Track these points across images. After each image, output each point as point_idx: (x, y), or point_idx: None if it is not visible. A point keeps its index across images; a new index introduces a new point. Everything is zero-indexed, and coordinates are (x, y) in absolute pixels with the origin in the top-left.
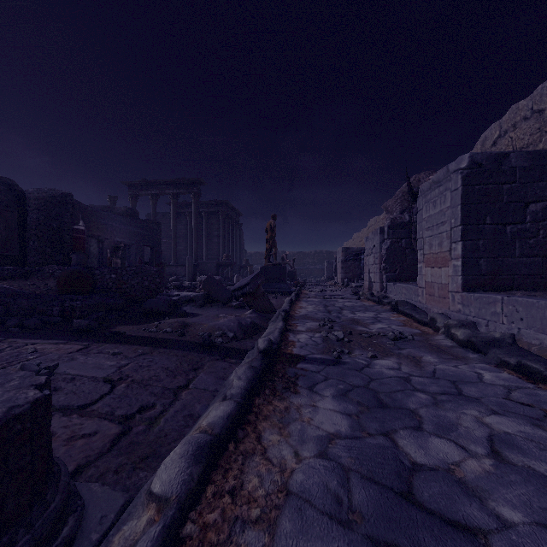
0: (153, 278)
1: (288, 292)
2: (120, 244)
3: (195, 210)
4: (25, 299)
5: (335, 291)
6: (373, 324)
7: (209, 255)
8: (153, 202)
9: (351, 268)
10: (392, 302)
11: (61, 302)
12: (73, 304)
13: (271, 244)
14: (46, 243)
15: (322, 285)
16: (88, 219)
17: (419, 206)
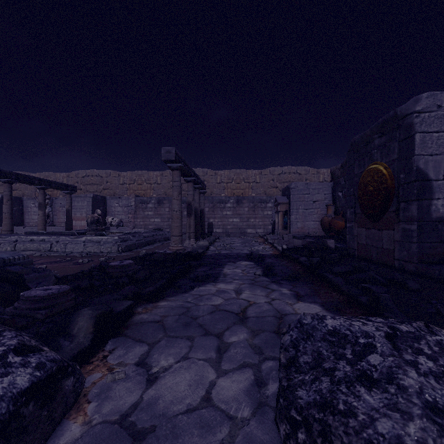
0: None
1: None
2: None
3: None
4: None
5: None
6: None
7: None
8: None
9: None
10: None
11: None
12: None
13: None
14: None
15: None
16: None
17: None
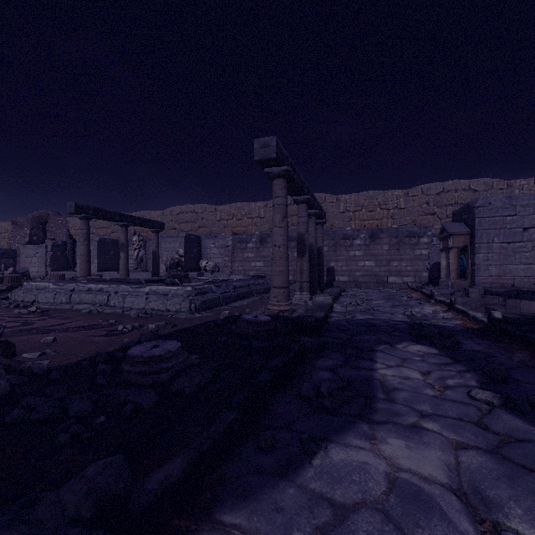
0: None
1: None
2: None
3: None
4: None
5: None
6: None
7: None
8: None
9: None
10: (66, 278)
11: None
12: None
13: None
14: None
15: None
16: None
17: (78, 244)
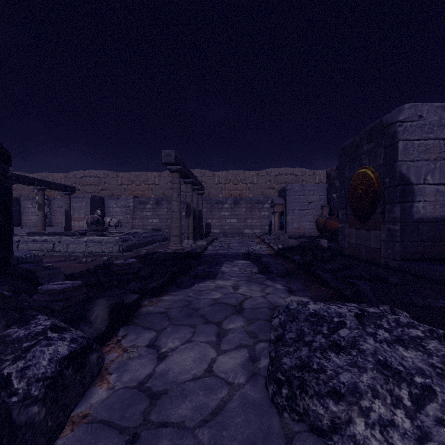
0: None
1: None
2: None
3: None
4: None
5: None
6: None
7: None
8: None
9: None
10: None
11: None
12: None
13: None
14: None
15: None
16: None
17: None
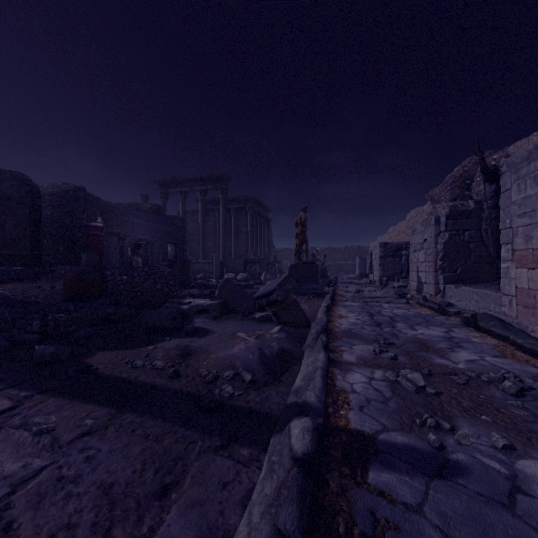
0: (166, 280)
1: (321, 294)
2: (140, 242)
3: (222, 206)
4: (7, 309)
5: (373, 291)
6: (454, 351)
7: (238, 251)
8: (182, 199)
9: (390, 265)
10: (461, 312)
11: (42, 315)
12: (56, 317)
13: (301, 239)
14: (59, 241)
15: (356, 283)
16: (107, 215)
17: (504, 185)
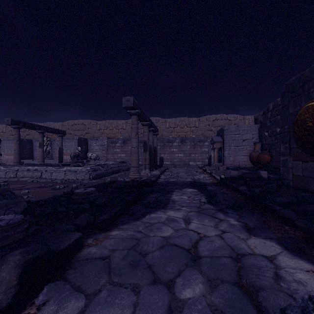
0: None
1: None
2: None
3: None
4: None
5: None
6: None
7: None
8: None
9: None
10: None
11: None
12: None
13: None
14: None
15: None
16: None
17: (3, 142)
